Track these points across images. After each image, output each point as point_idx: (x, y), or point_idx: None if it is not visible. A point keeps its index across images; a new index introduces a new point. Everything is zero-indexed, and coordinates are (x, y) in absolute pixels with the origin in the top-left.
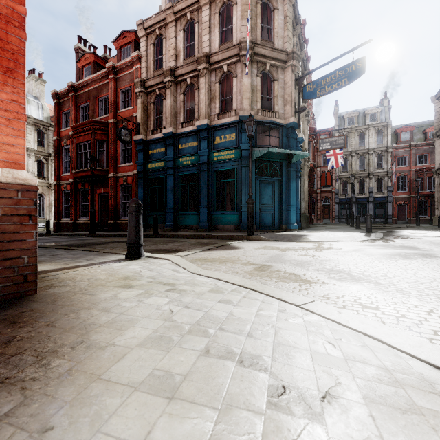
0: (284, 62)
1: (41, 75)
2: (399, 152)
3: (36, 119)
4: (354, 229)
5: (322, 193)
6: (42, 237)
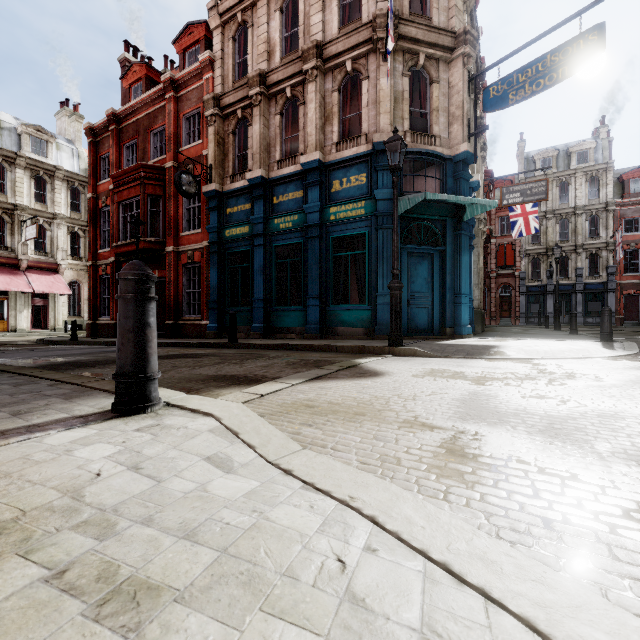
0: (449, 50)
1: (77, 107)
2: (627, 212)
3: (68, 172)
4: (569, 336)
5: (499, 278)
6: (58, 346)
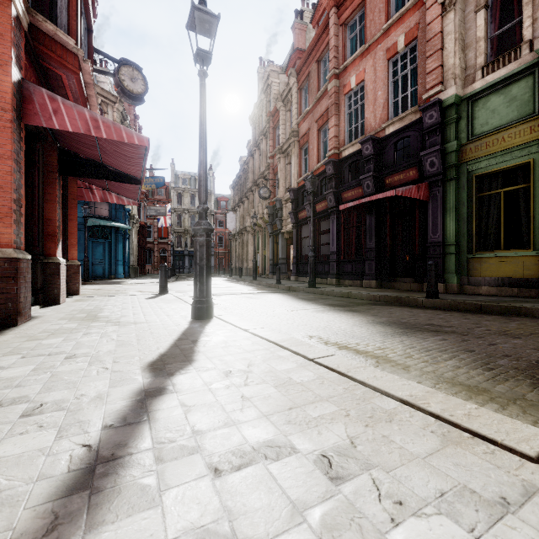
0: None
1: None
2: (219, 217)
3: None
4: None
5: (160, 244)
6: None
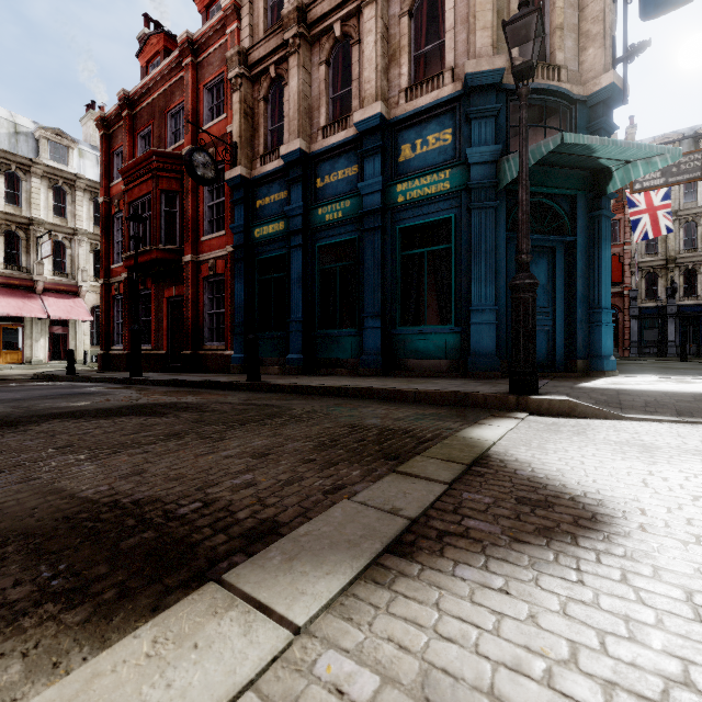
0: None
1: (103, 109)
2: None
3: (91, 182)
4: None
5: None
6: (34, 384)
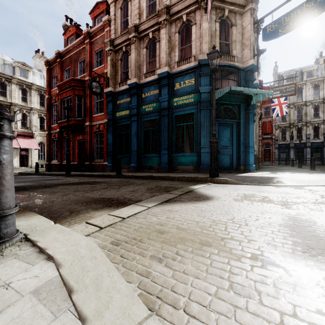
0: (242, 7)
1: (43, 53)
2: None
3: (38, 86)
4: (311, 171)
5: (263, 140)
6: (26, 176)
